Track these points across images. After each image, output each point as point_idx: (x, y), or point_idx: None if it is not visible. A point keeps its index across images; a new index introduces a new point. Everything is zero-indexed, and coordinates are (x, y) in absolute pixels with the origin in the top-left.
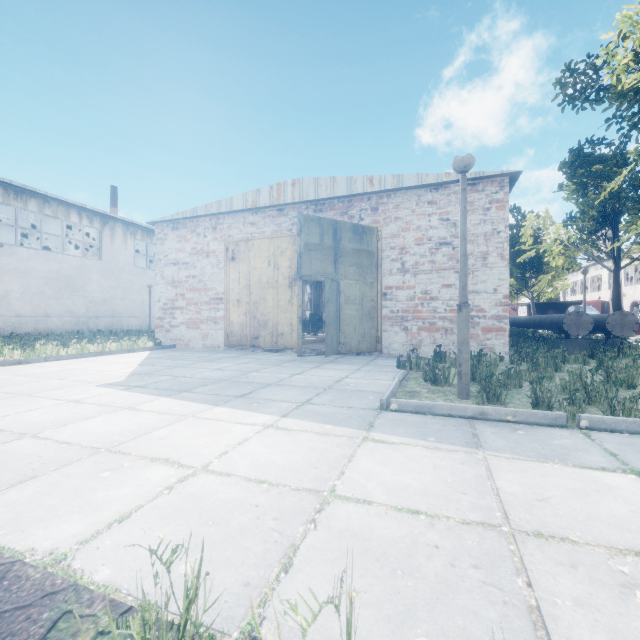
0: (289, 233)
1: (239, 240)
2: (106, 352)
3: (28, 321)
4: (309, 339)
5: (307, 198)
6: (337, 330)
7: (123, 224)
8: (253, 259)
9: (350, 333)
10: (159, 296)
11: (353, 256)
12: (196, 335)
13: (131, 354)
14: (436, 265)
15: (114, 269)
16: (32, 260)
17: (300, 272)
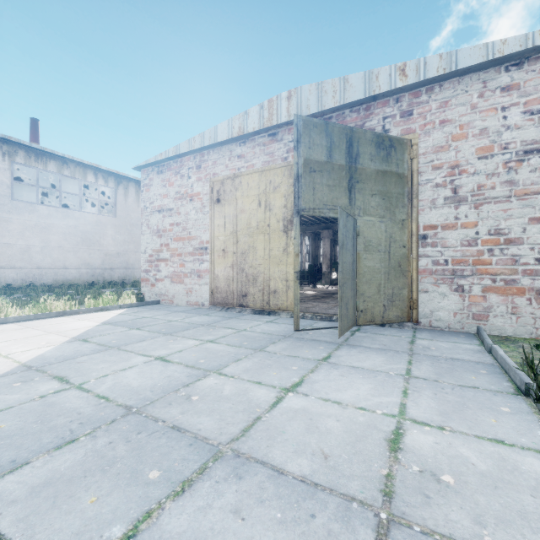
0: (284, 163)
1: (225, 178)
2: (71, 311)
3: (48, 273)
4: (308, 293)
5: (307, 112)
6: (353, 291)
7: (136, 183)
8: (240, 199)
9: (372, 295)
10: (145, 247)
11: (376, 181)
12: (180, 290)
13: (98, 314)
14: (518, 187)
15: (127, 225)
16: (52, 217)
17: (297, 204)
